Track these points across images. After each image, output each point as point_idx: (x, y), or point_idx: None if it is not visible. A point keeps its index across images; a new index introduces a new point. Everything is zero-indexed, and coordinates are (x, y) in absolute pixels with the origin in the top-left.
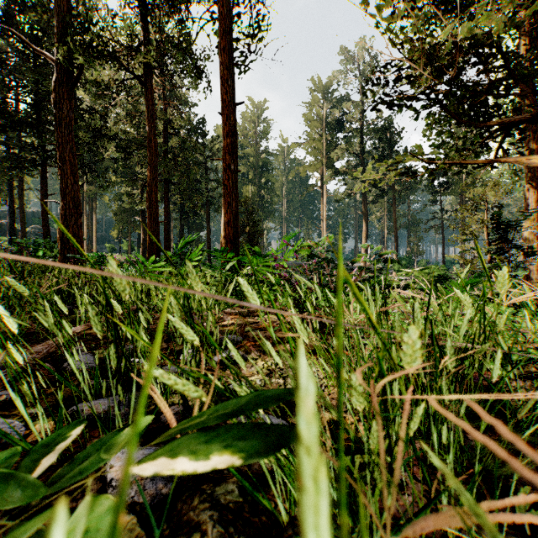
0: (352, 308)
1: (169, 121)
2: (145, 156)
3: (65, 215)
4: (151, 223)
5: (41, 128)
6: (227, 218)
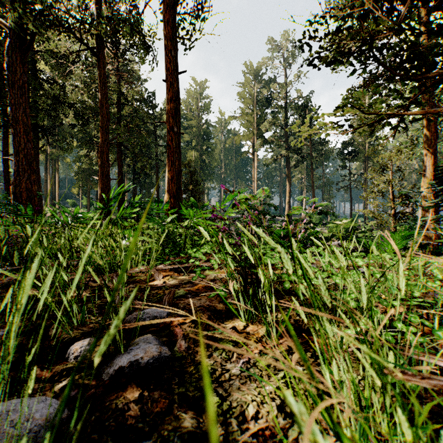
0: None
1: (122, 92)
2: None
3: (18, 171)
4: (103, 180)
5: (2, 93)
6: (170, 175)
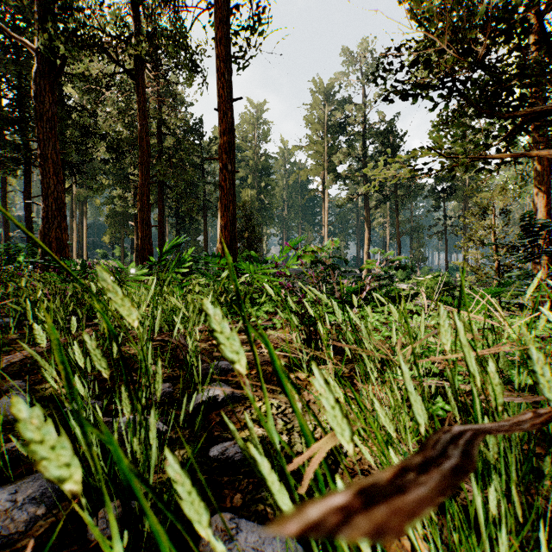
0: (410, 350)
1: (163, 120)
2: (137, 157)
3: (46, 218)
4: (143, 227)
5: (24, 125)
6: (224, 221)
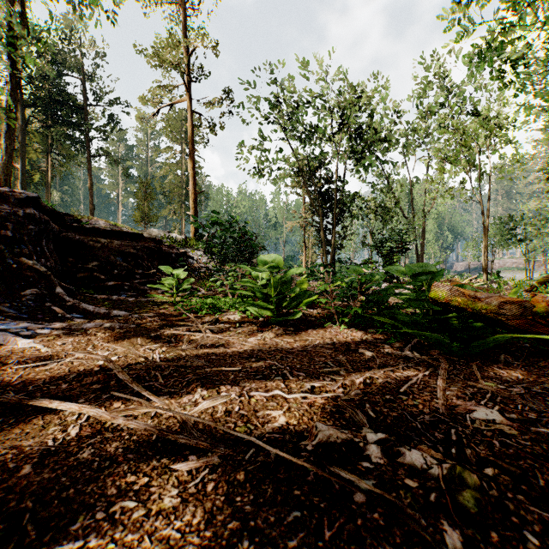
0: None
1: None
2: None
3: None
4: None
5: None
6: None
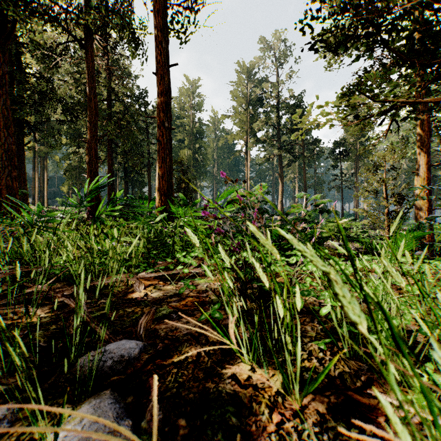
0: None
1: (112, 88)
2: None
3: None
4: (91, 177)
5: None
6: (161, 172)
